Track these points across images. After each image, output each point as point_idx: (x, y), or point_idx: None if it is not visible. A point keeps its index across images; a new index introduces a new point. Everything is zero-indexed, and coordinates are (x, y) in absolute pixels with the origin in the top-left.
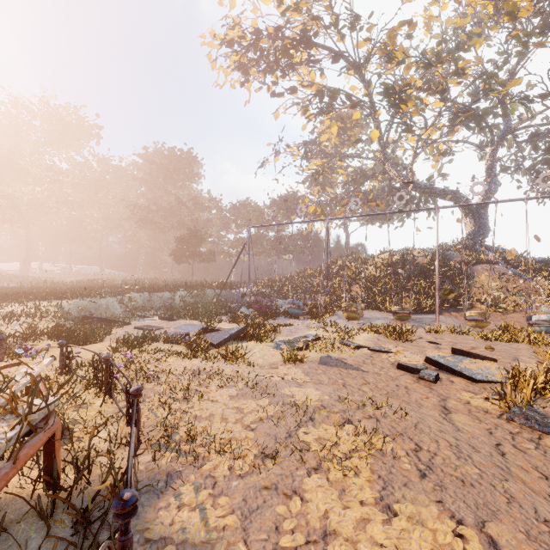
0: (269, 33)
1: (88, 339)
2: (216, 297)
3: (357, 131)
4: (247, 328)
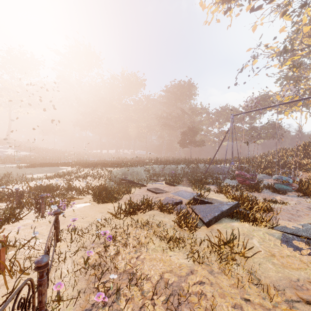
0: None
1: (106, 199)
2: (205, 169)
3: None
4: (239, 206)
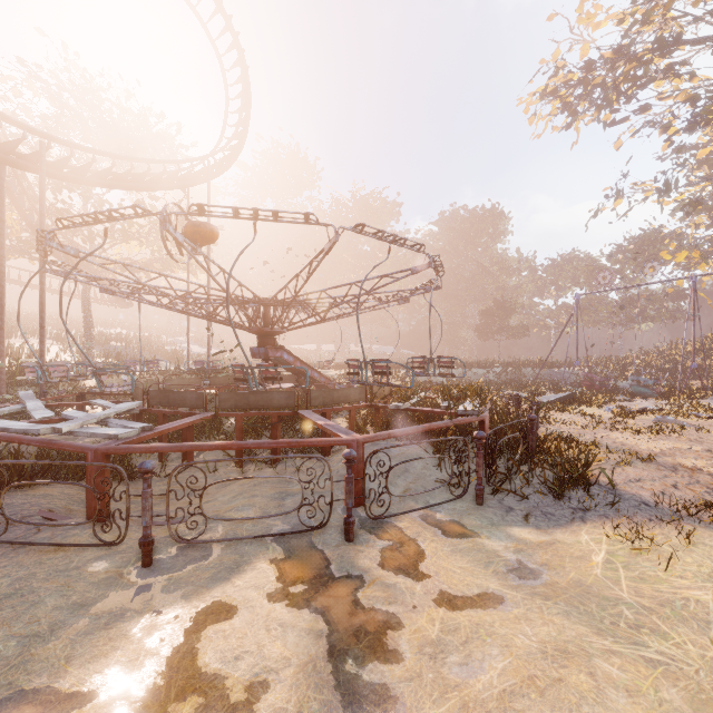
0: (605, 60)
1: None
2: (533, 376)
3: None
4: (576, 395)
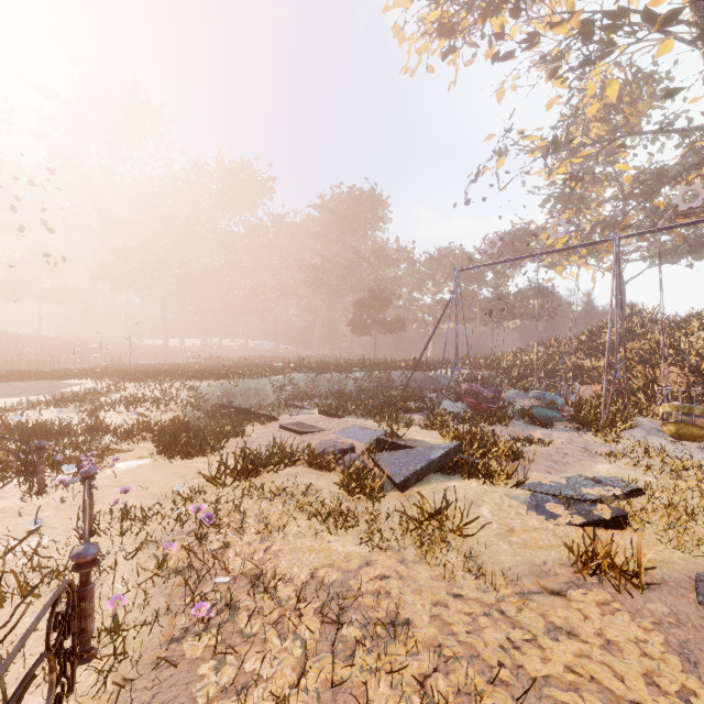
0: None
1: (191, 448)
2: (404, 382)
3: (642, 106)
4: (462, 449)
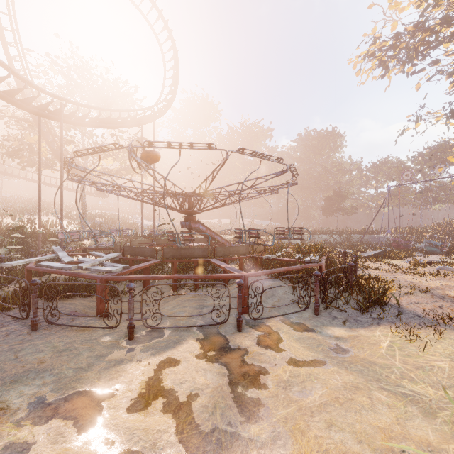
0: (408, 31)
1: None
2: (359, 240)
3: None
4: (386, 252)
